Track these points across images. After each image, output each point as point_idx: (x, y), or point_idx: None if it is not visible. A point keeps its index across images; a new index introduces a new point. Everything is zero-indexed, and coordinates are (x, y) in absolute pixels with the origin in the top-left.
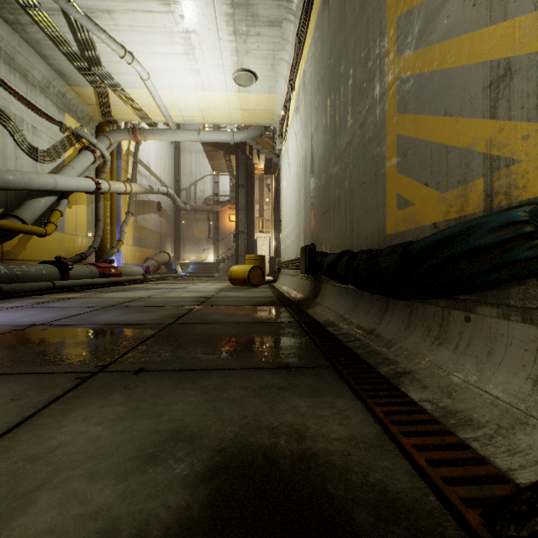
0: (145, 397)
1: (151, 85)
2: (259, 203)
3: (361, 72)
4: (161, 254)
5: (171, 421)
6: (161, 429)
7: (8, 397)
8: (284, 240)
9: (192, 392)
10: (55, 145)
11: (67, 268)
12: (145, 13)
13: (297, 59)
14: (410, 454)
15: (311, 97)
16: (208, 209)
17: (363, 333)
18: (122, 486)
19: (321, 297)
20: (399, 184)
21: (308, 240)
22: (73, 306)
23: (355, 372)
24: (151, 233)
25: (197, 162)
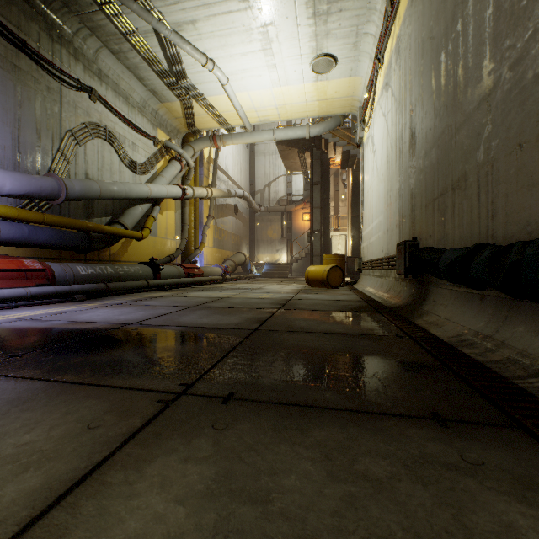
0: (240, 450)
1: (230, 89)
2: (333, 201)
3: None
4: (238, 255)
5: (286, 519)
6: None
7: (85, 422)
8: (367, 237)
9: (304, 452)
10: (149, 158)
11: (159, 268)
12: (225, 15)
13: (388, 25)
14: None
15: (410, 62)
16: (281, 210)
17: (538, 365)
18: None
19: (431, 304)
20: None
21: (404, 235)
22: (162, 305)
23: None
24: (229, 235)
25: (271, 164)
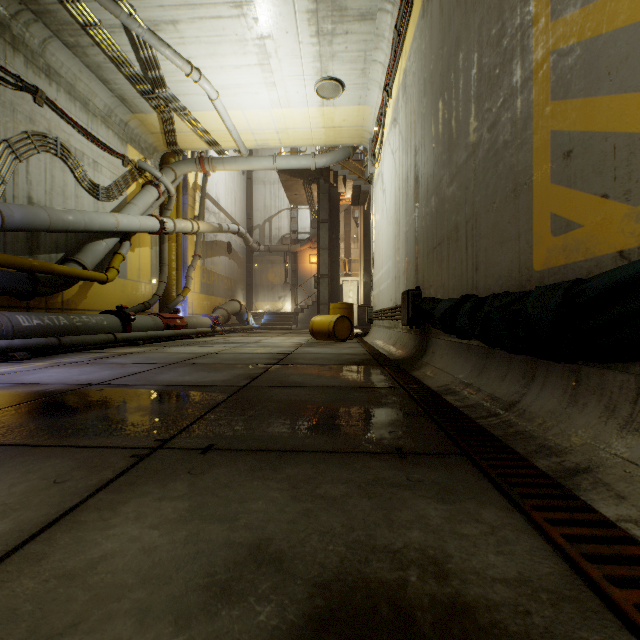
0: (215, 488)
1: (221, 105)
2: (344, 241)
3: (492, 55)
4: (232, 302)
5: (249, 529)
6: (237, 542)
7: (51, 478)
8: (377, 285)
9: (275, 485)
10: (116, 181)
11: (129, 319)
12: (214, 20)
13: (395, 57)
14: (636, 623)
15: (415, 101)
16: (284, 250)
17: (499, 406)
18: (182, 638)
19: (430, 355)
20: (556, 200)
21: (410, 284)
22: (134, 362)
23: (500, 466)
24: (220, 278)
25: (272, 195)
